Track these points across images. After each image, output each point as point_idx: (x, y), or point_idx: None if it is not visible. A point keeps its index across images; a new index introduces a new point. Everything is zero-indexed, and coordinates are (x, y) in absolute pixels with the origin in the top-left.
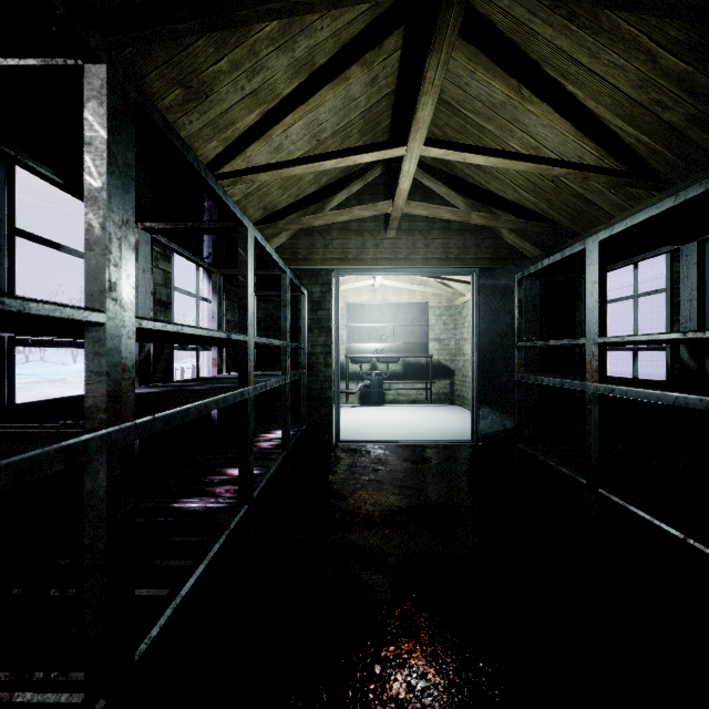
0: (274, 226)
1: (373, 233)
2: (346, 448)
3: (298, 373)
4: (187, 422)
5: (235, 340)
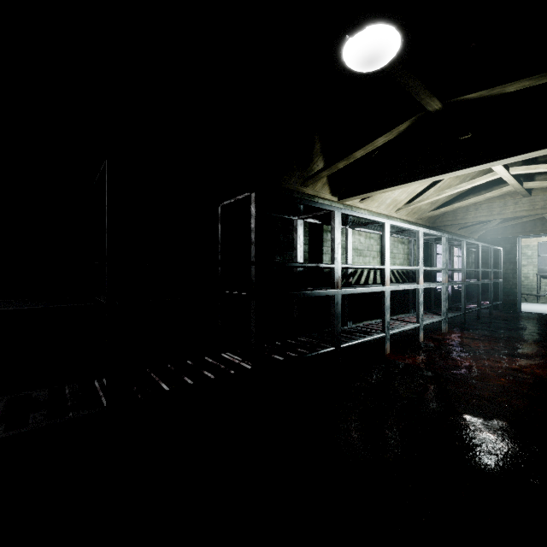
0: (486, 229)
1: (541, 219)
2: (523, 313)
3: (497, 280)
4: (456, 292)
5: (476, 270)
